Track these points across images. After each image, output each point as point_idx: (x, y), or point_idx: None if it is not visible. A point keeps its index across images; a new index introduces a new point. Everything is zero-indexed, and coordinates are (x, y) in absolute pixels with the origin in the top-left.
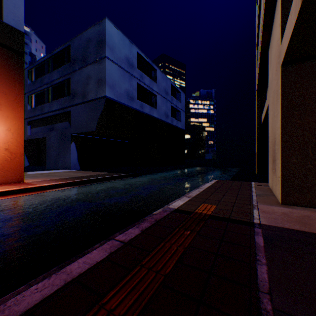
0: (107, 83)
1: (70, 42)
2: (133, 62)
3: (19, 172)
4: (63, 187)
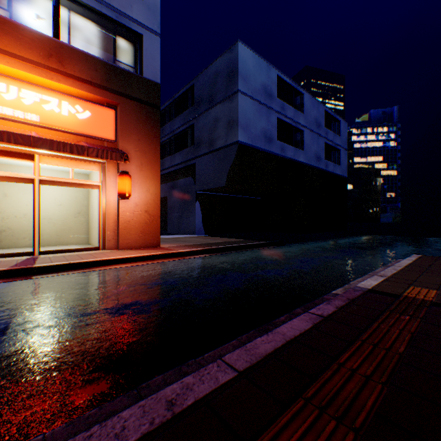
0: (240, 124)
1: (194, 80)
2: (271, 90)
3: (156, 236)
4: (200, 254)
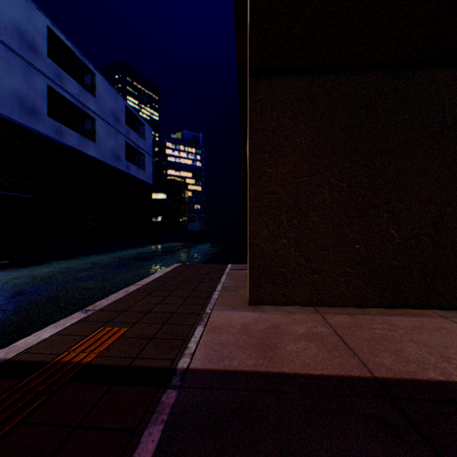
0: None
1: None
2: (35, 41)
3: None
4: None
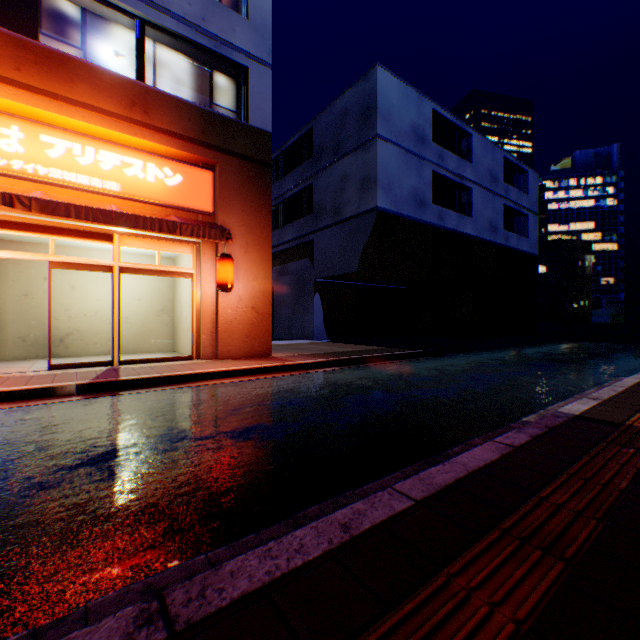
0: (379, 183)
1: (313, 122)
2: (423, 132)
3: (266, 341)
4: (327, 367)
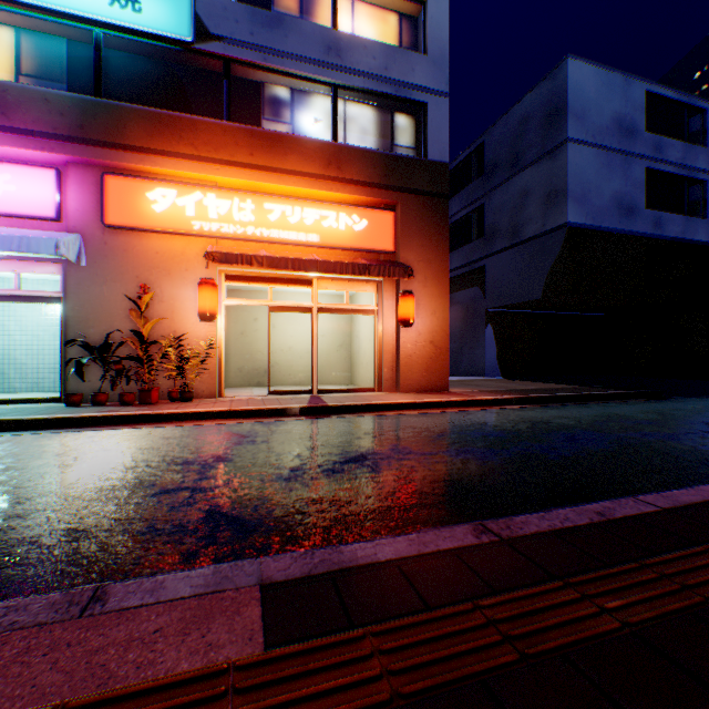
0: (570, 194)
1: (484, 136)
2: (631, 122)
3: (443, 376)
4: (513, 404)
